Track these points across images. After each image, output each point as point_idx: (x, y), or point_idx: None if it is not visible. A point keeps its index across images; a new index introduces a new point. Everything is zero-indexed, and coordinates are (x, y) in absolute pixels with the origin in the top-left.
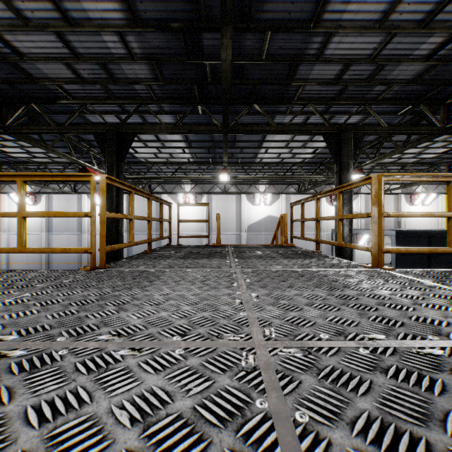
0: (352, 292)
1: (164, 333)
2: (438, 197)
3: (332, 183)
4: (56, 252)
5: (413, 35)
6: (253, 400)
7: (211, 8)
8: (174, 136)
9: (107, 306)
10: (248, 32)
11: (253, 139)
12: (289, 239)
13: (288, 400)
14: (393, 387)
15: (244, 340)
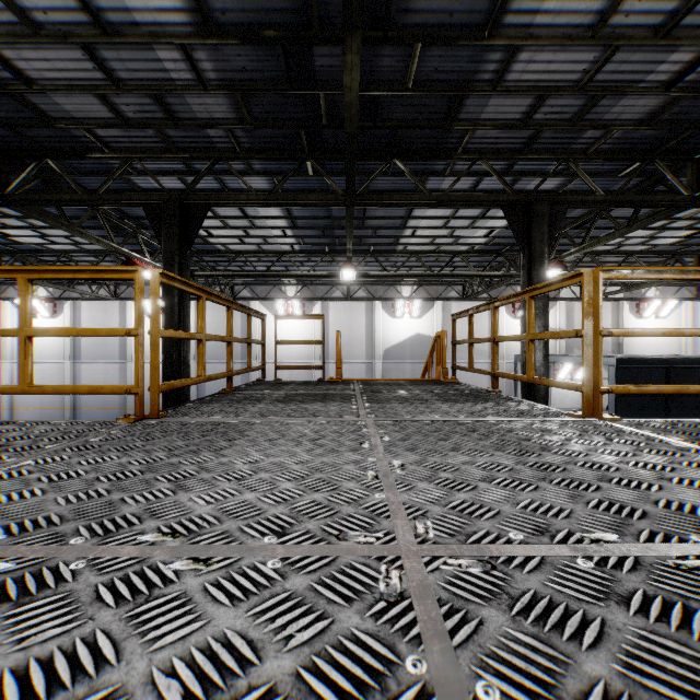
0: (555, 459)
1: (250, 531)
2: (680, 305)
3: (515, 283)
4: (80, 392)
5: (646, 50)
6: (400, 657)
7: (327, 7)
8: (270, 210)
9: (158, 483)
10: (385, 44)
11: (393, 215)
12: (449, 370)
13: (462, 657)
14: (641, 632)
15: (383, 543)
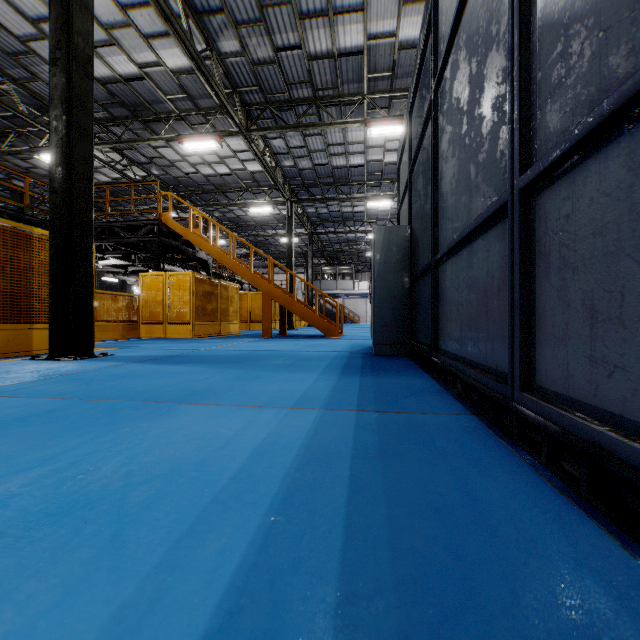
0: None
1: None
2: None
3: None
4: None
5: None
6: None
7: None
8: None
9: None
10: None
11: None
12: None
13: None
14: None
15: None
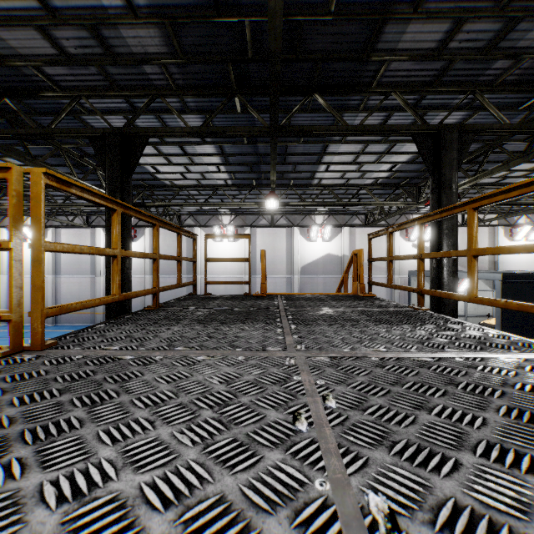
0: None
1: None
2: None
3: (408, 212)
4: None
5: None
6: None
7: None
8: (205, 148)
9: None
10: None
11: (311, 151)
12: None
13: None
14: None
15: None
